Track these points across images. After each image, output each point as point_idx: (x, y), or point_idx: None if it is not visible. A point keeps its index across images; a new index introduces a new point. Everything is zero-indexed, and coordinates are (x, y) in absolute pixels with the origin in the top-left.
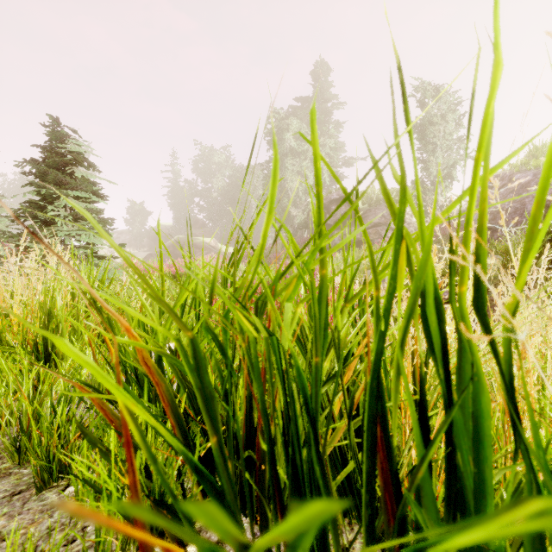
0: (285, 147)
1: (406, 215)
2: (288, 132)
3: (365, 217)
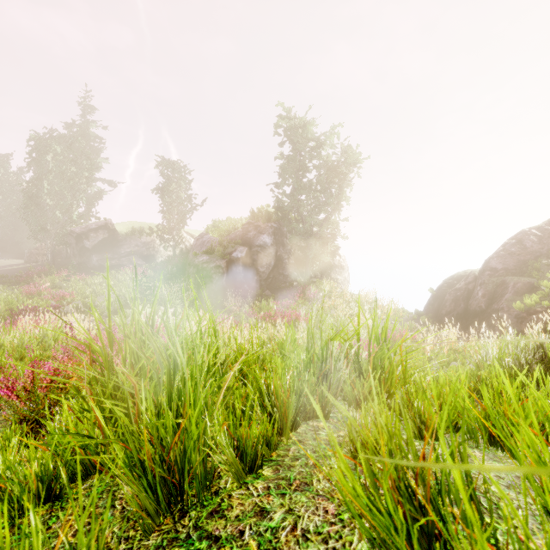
0: (42, 167)
1: (155, 245)
2: (46, 152)
3: (121, 245)
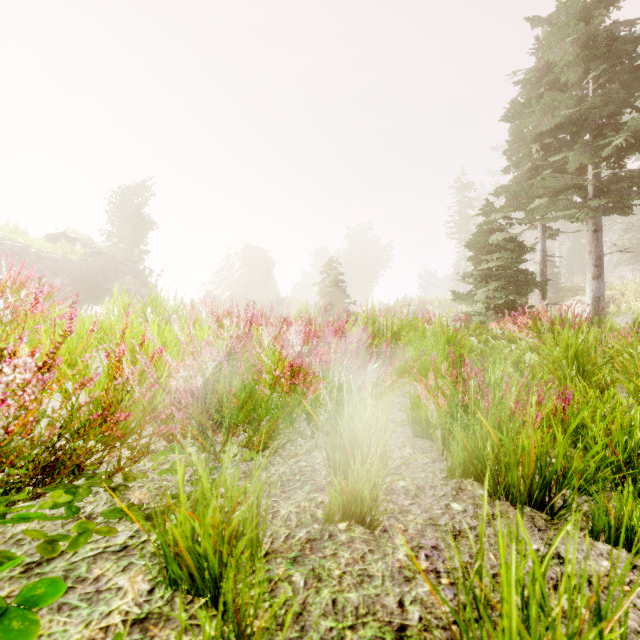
0: None
1: None
2: None
3: None
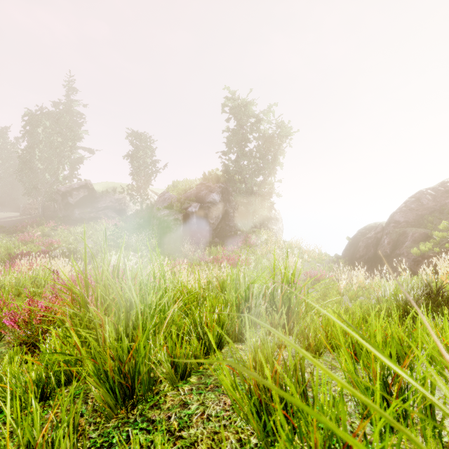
0: (34, 137)
1: (125, 201)
2: (37, 126)
3: (98, 201)
